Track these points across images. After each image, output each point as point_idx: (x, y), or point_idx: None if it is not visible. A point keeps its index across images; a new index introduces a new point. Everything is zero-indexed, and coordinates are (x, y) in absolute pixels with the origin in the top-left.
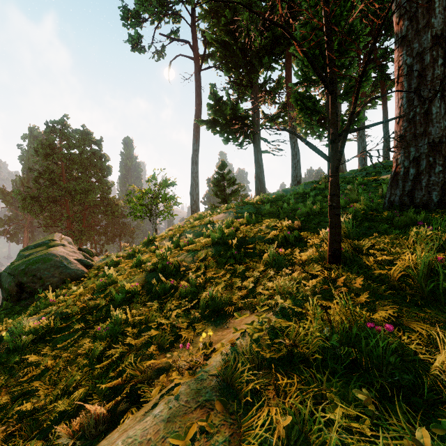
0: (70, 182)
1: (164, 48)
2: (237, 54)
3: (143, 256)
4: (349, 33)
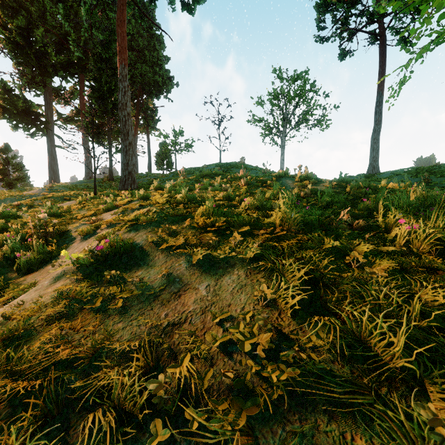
0: None
1: None
2: (32, 56)
3: None
4: None
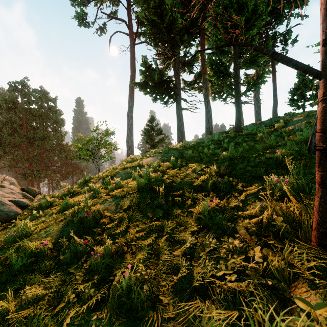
0: (29, 131)
1: (105, 25)
2: (163, 31)
3: (76, 196)
4: (253, 11)
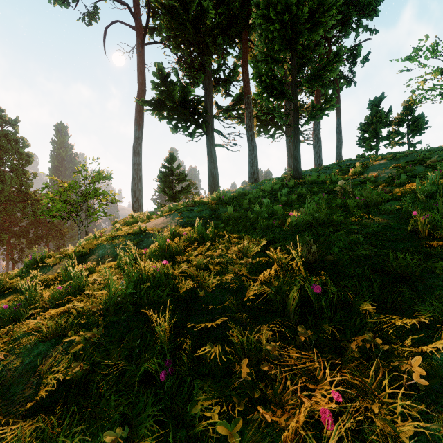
0: None
1: (97, 10)
2: (188, 27)
3: (1, 300)
4: (321, 1)
